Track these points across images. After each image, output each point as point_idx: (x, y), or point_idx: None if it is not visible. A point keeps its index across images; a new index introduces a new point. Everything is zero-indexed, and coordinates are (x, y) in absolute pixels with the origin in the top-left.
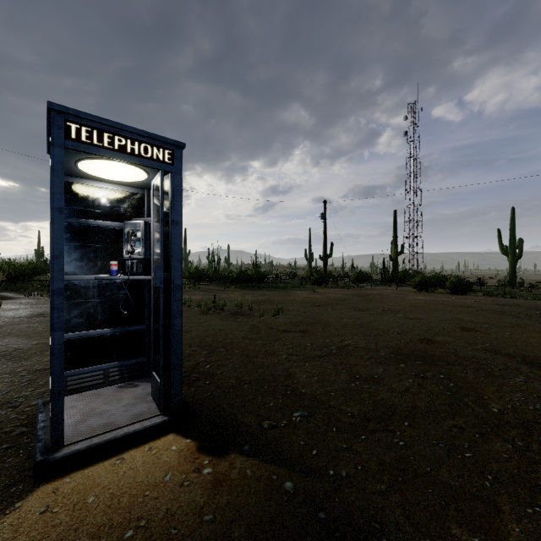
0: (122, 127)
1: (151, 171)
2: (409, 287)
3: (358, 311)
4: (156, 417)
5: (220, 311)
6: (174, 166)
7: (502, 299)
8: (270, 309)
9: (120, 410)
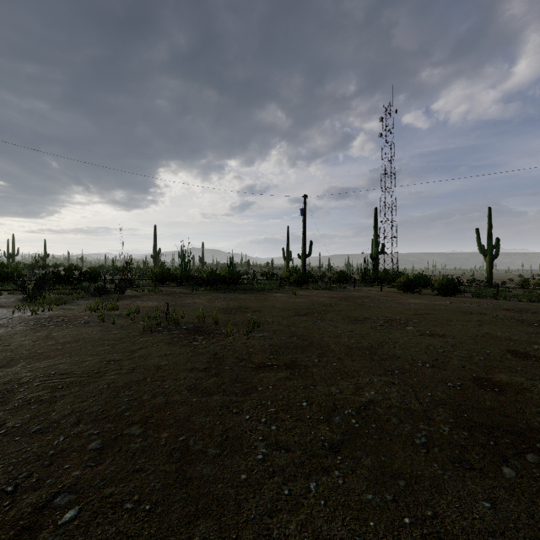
0: None
1: None
2: (392, 288)
3: (356, 323)
4: None
5: (173, 326)
6: None
7: (497, 302)
8: (242, 322)
9: None
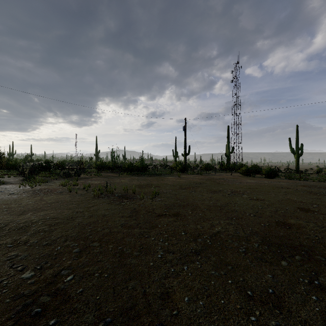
0: None
1: None
2: (238, 173)
3: (214, 193)
4: None
5: (110, 194)
6: None
7: (300, 181)
8: (149, 192)
9: None
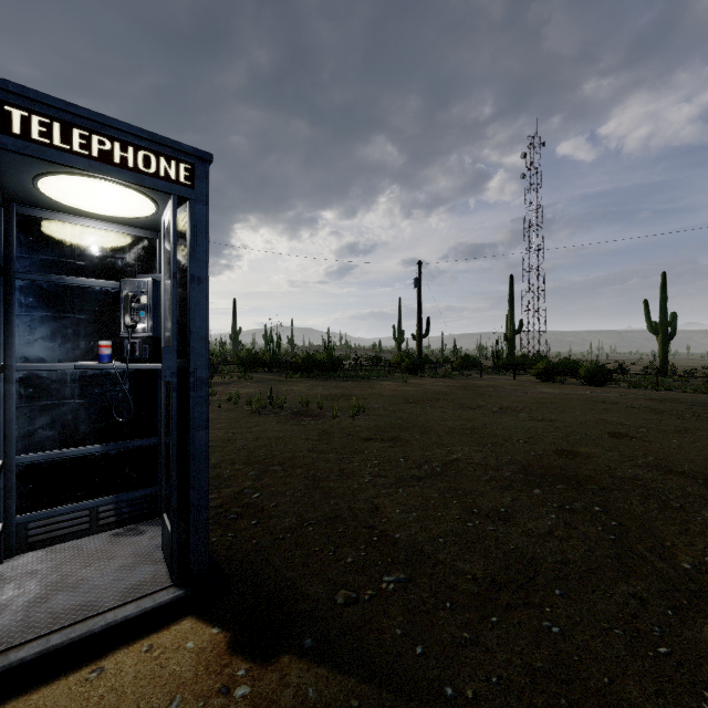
0: (105, 120)
1: (160, 198)
2: (530, 376)
3: (467, 410)
4: (165, 590)
5: (278, 410)
6: (195, 189)
7: (654, 392)
8: (346, 407)
9: (107, 578)
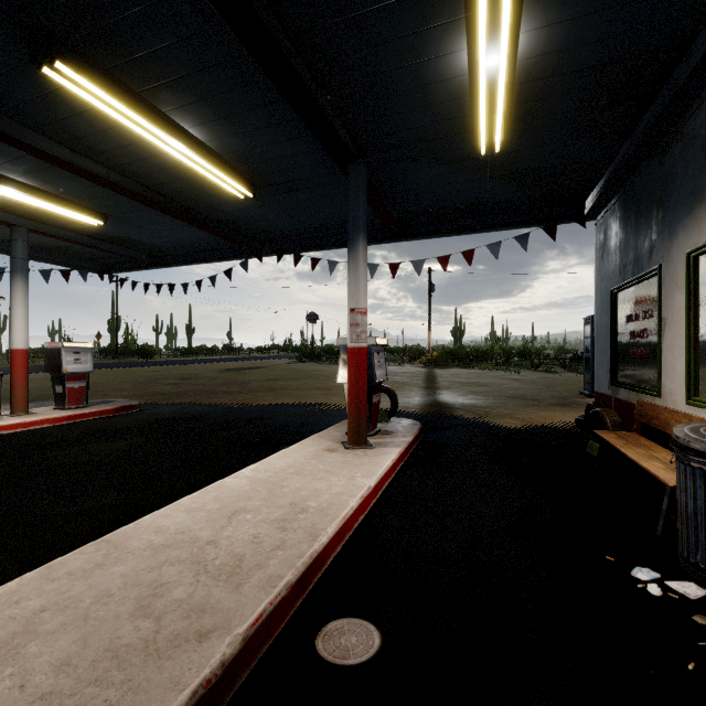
0: None
1: None
2: None
3: None
4: None
5: None
6: None
7: None
8: None
9: None
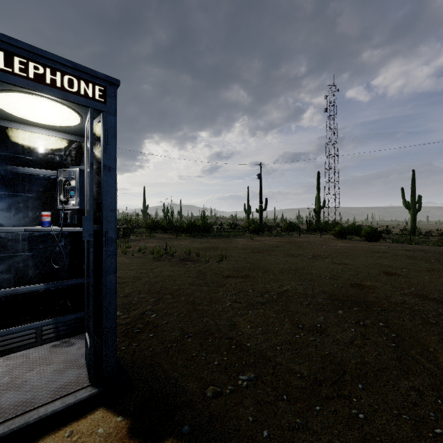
0: (39, 51)
1: (83, 111)
2: (330, 235)
3: (292, 257)
4: (84, 389)
5: (170, 257)
6: (106, 104)
7: (409, 245)
8: (215, 255)
9: (44, 380)
